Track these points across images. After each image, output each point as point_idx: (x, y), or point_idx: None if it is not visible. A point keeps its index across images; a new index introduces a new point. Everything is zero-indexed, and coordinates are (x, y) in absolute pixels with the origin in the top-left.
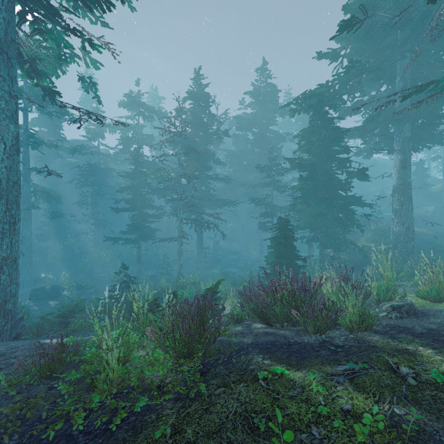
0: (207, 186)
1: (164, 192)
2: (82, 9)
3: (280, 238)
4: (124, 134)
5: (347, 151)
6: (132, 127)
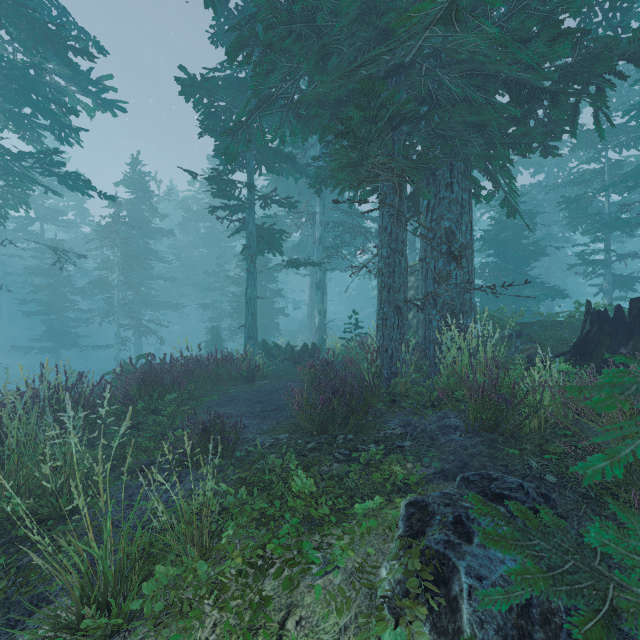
0: (147, 286)
1: (91, 292)
2: (29, 140)
3: (212, 341)
4: (26, 214)
5: (271, 275)
6: (32, 199)
